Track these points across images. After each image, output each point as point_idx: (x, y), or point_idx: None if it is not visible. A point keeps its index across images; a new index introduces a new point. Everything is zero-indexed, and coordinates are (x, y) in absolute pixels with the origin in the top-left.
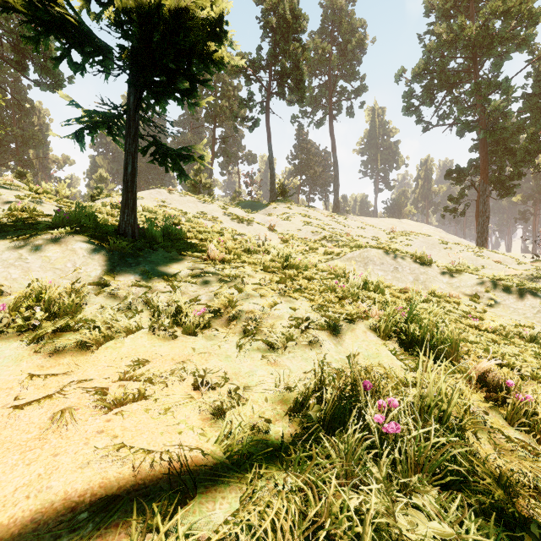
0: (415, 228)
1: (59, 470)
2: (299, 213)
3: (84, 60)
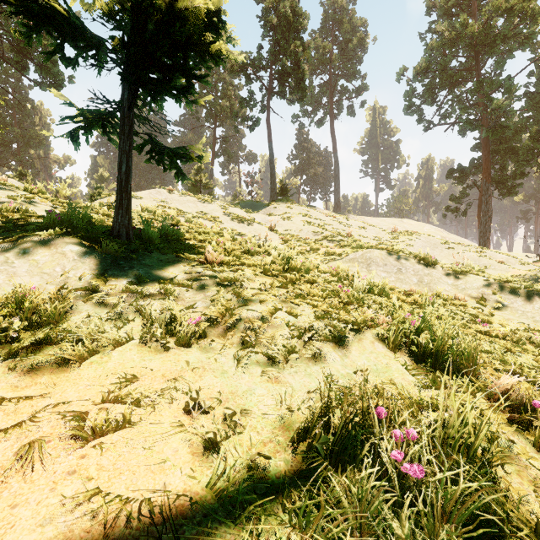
0: (416, 228)
1: (15, 529)
2: (300, 213)
3: (76, 54)
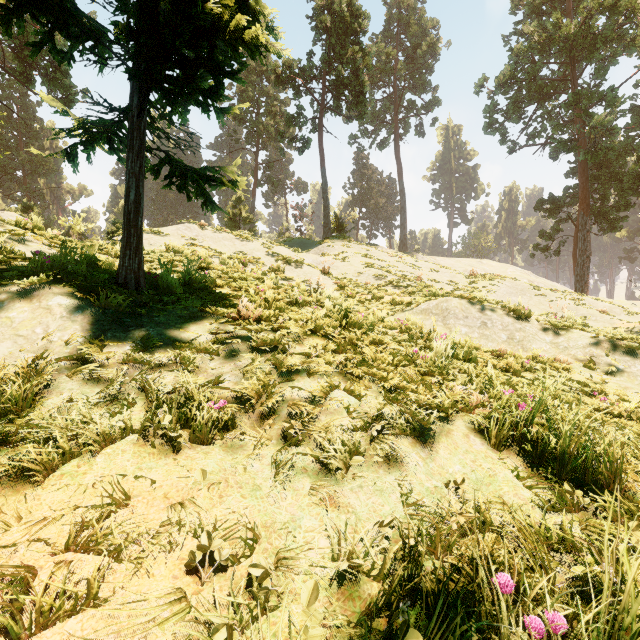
0: (498, 270)
1: None
2: (359, 252)
3: (71, 48)
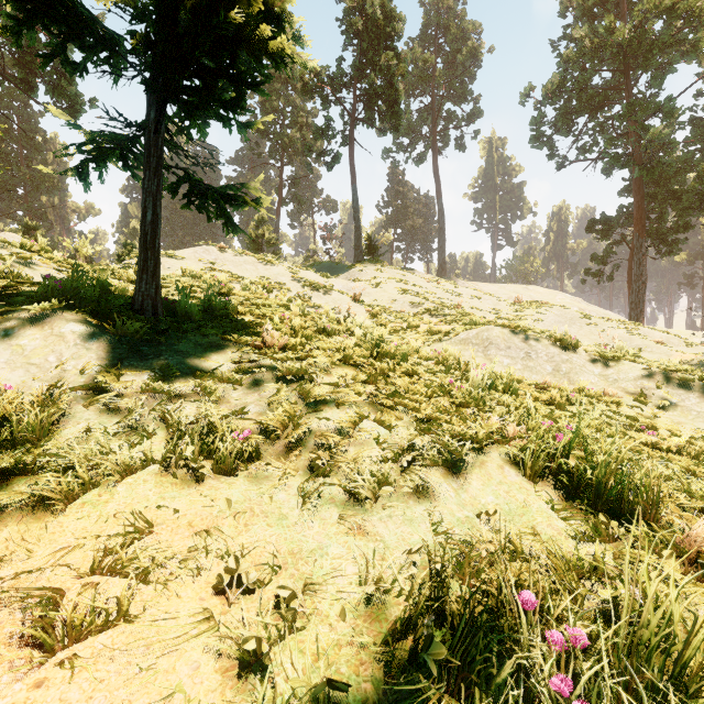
0: (546, 297)
1: None
2: (393, 278)
3: (83, 58)
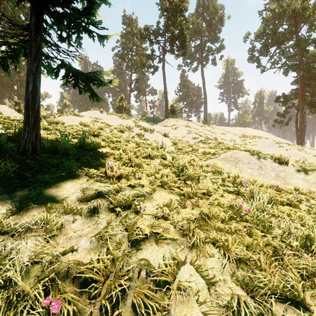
0: (254, 133)
1: None
2: (183, 125)
3: None
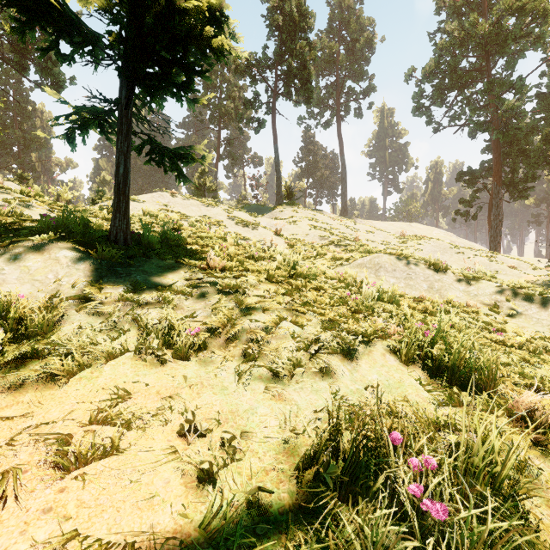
0: (425, 232)
1: None
2: (306, 217)
3: (72, 51)
